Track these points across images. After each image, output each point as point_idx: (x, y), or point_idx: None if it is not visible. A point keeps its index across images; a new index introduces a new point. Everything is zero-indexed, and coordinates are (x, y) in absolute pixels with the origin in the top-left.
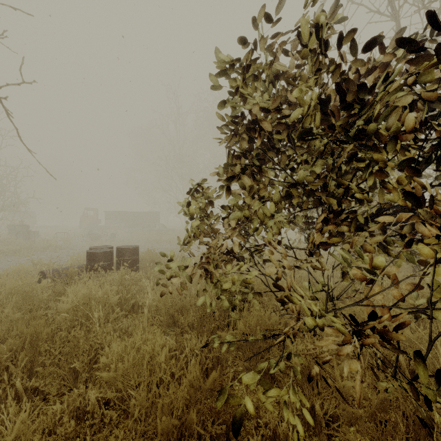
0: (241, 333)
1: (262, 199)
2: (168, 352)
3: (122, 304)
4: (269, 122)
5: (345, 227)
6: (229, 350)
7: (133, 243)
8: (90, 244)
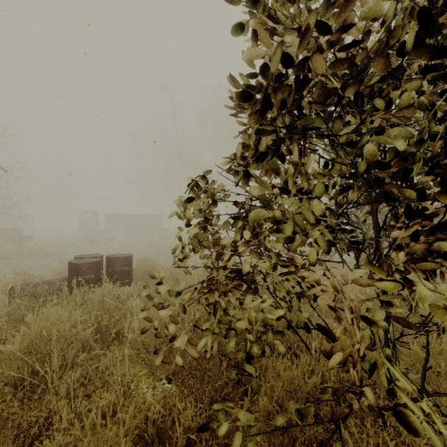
0: (265, 415)
1: (299, 196)
2: (152, 423)
3: (102, 332)
4: (318, 58)
5: (445, 243)
6: (243, 434)
7: (132, 248)
8: (87, 249)
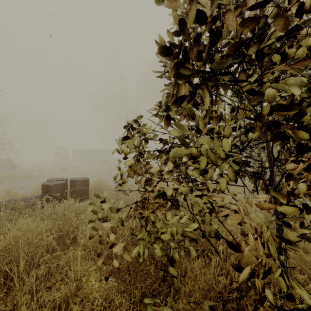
0: None
1: (213, 134)
2: None
3: (64, 237)
4: (230, 16)
5: None
6: None
7: (91, 173)
8: (59, 173)
